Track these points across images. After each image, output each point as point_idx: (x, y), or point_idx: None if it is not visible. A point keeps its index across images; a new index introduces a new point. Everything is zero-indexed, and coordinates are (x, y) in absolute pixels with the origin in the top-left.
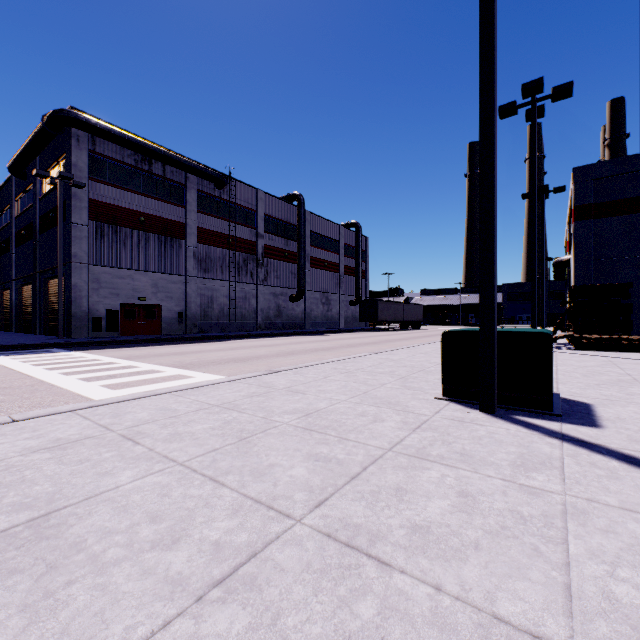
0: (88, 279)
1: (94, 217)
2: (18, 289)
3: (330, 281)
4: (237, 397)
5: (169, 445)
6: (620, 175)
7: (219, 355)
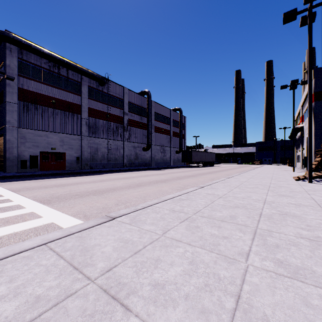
0: (17, 136)
1: (22, 99)
2: None
3: (165, 140)
4: None
5: None
6: None
7: (88, 187)
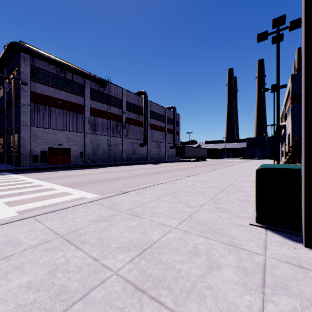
0: (30, 134)
1: (33, 101)
2: None
3: (160, 136)
4: (85, 223)
5: None
6: None
7: (97, 177)
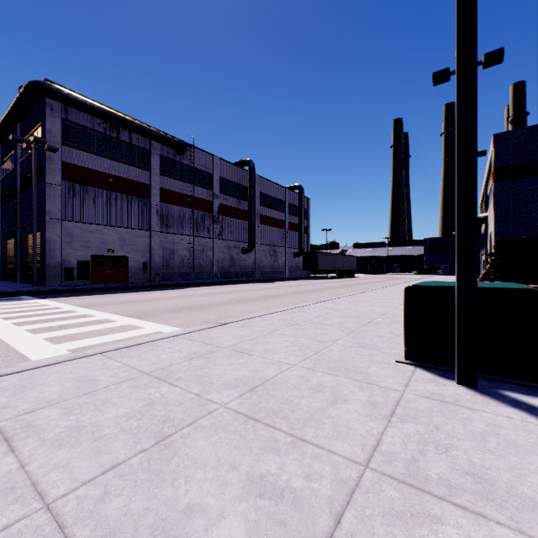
0: (61, 233)
1: (67, 178)
2: (3, 242)
3: (277, 236)
4: (174, 360)
5: (54, 454)
6: (536, 140)
7: (174, 303)
